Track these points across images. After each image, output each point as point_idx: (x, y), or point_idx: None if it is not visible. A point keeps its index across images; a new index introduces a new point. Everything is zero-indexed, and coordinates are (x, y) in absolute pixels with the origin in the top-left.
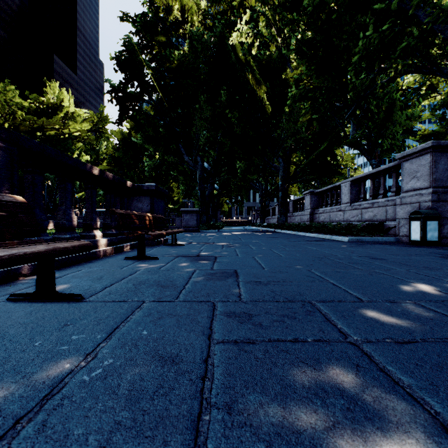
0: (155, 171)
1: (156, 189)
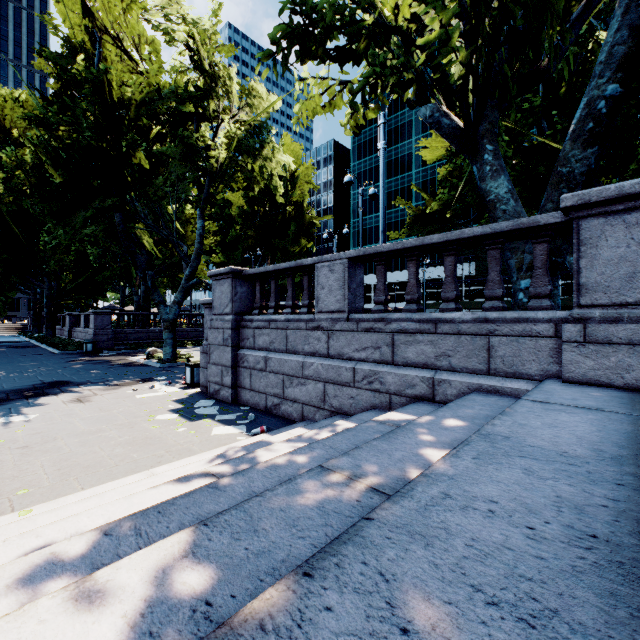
0: None
1: None
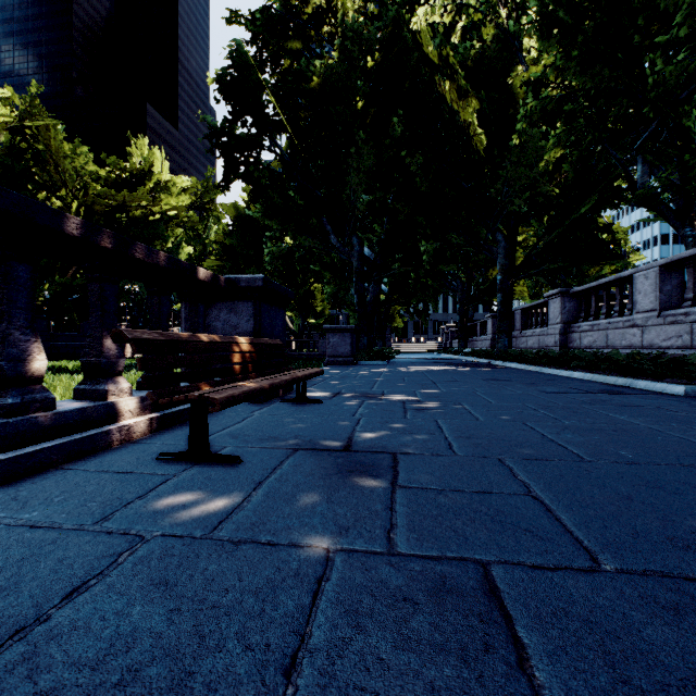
0: (283, 265)
1: (265, 285)
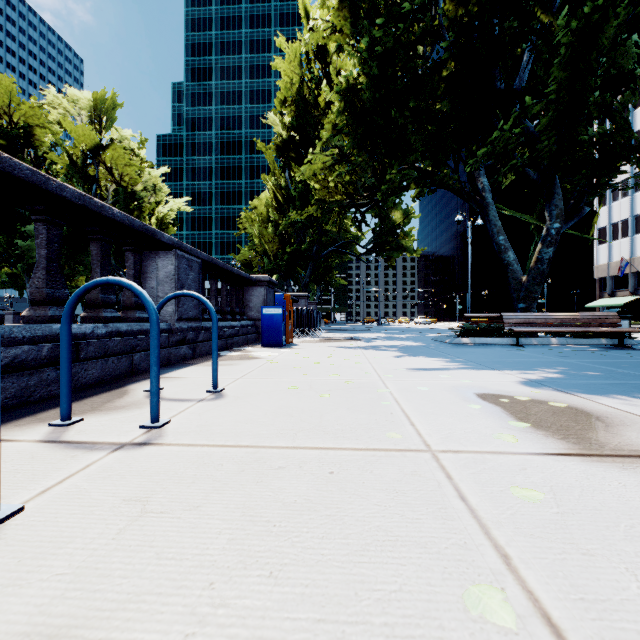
0: None
1: None
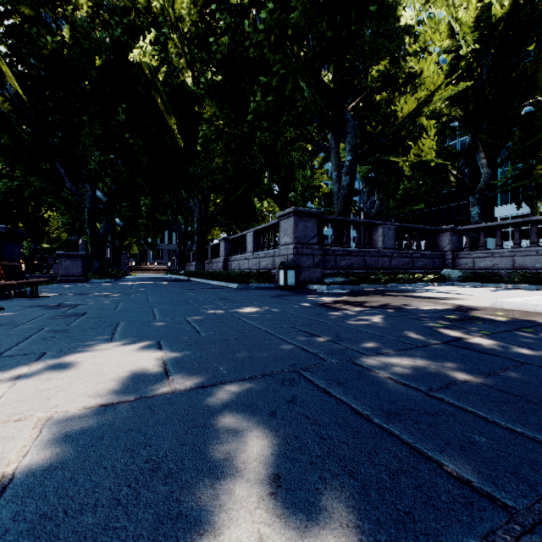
0: (12, 196)
1: (7, 231)
